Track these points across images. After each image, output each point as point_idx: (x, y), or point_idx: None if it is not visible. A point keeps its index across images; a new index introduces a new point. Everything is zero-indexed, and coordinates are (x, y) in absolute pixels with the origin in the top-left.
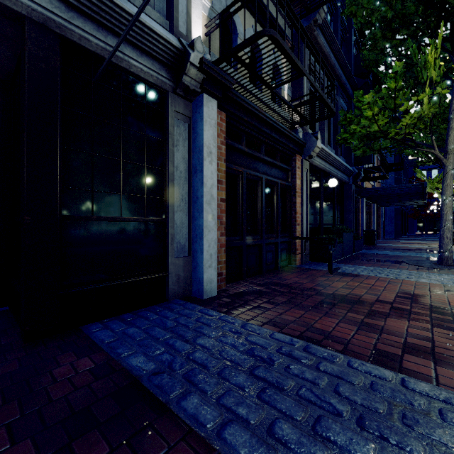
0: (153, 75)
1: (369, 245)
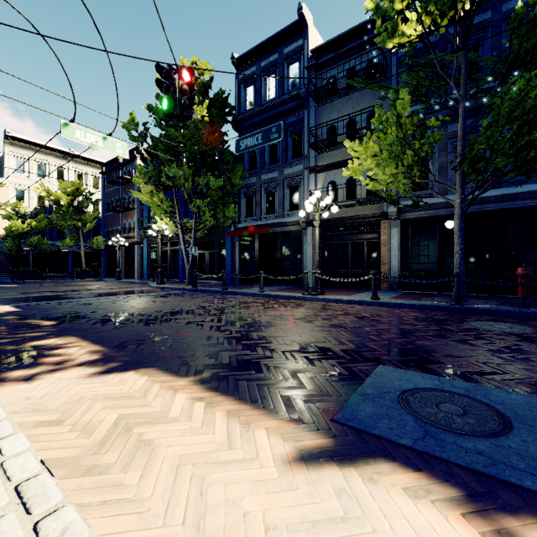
0: (297, 229)
1: None
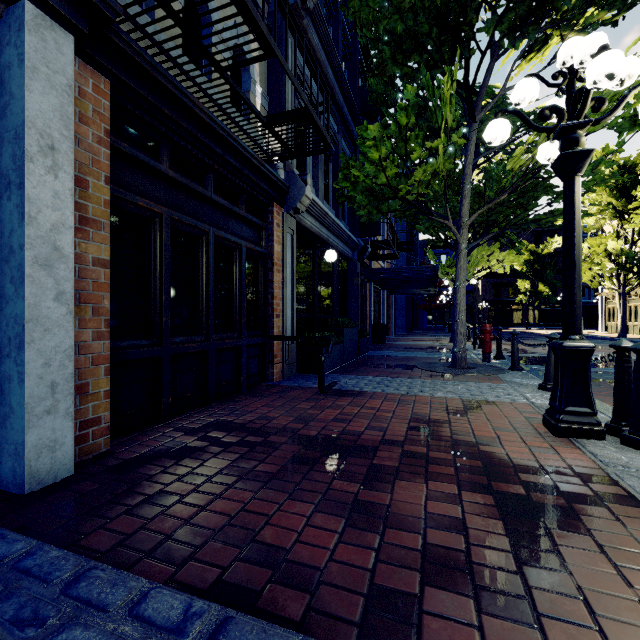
0: None
1: (378, 344)
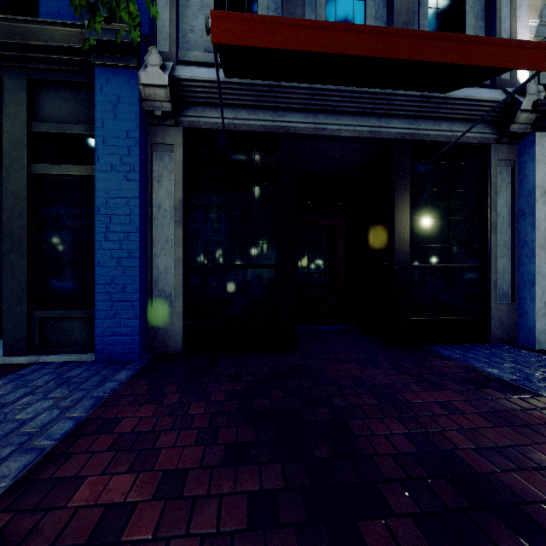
0: (477, 137)
1: None
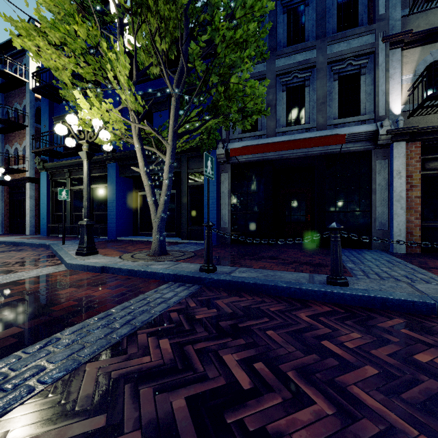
0: (361, 148)
1: None
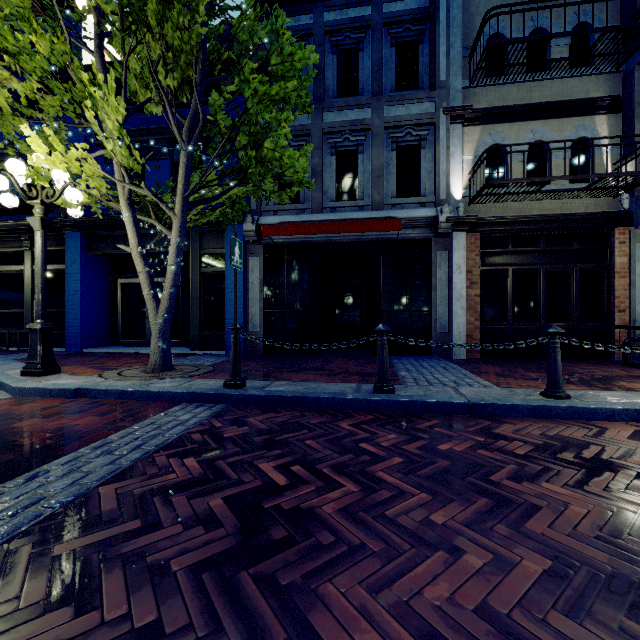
0: (421, 236)
1: None
